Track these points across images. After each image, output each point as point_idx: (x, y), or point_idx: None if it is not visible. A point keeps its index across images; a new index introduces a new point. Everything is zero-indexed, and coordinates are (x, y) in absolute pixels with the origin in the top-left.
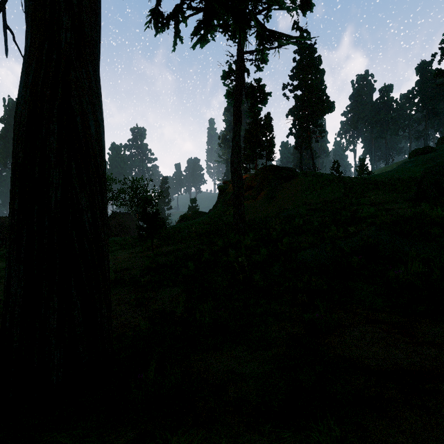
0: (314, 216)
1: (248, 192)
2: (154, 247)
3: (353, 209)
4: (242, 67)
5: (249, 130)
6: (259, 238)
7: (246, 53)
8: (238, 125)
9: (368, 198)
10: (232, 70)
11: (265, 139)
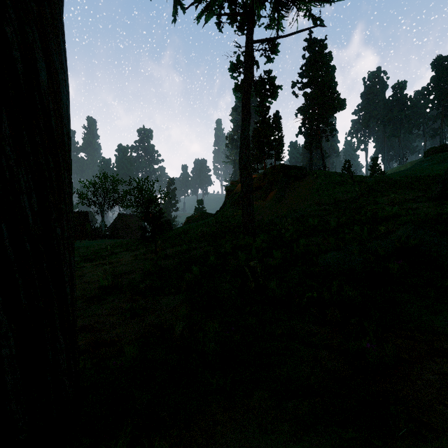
0: (328, 216)
1: (257, 192)
2: (158, 249)
3: (371, 209)
4: (251, 57)
5: (257, 129)
6: (271, 240)
7: (256, 42)
8: (247, 119)
9: (385, 198)
10: (240, 61)
11: (273, 139)
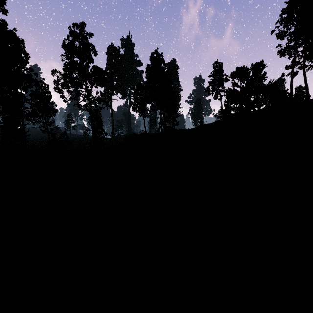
0: None
1: None
2: None
3: None
4: None
5: None
6: None
7: None
8: None
9: None
10: None
11: None
